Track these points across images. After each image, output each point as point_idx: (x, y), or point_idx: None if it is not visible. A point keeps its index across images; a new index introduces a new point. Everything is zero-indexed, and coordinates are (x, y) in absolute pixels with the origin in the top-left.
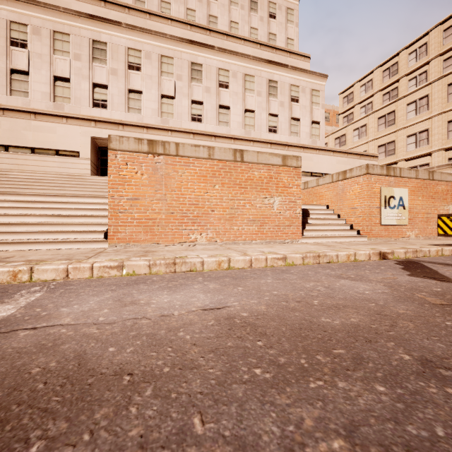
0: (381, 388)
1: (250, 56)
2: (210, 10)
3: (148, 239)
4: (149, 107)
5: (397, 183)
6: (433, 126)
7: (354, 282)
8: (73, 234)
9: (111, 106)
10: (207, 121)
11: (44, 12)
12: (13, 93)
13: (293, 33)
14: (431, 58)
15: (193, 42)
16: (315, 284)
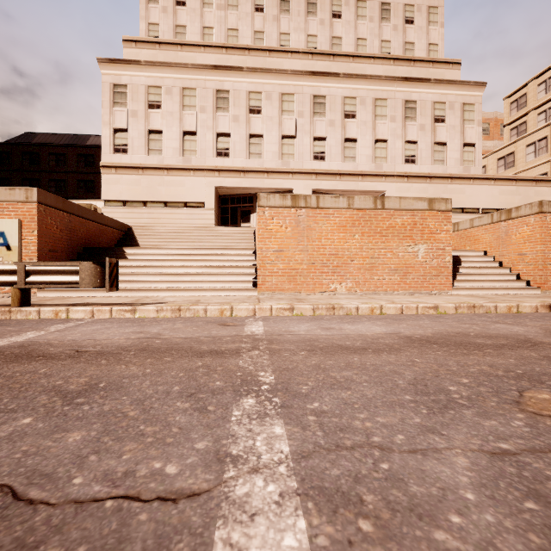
0: (512, 360)
1: (381, 76)
2: (333, 31)
3: (291, 288)
4: (269, 150)
5: None
6: None
7: (509, 325)
8: (228, 283)
9: (233, 154)
10: (331, 158)
11: (175, 71)
12: (150, 152)
13: (437, 36)
14: None
15: (315, 73)
16: (470, 326)
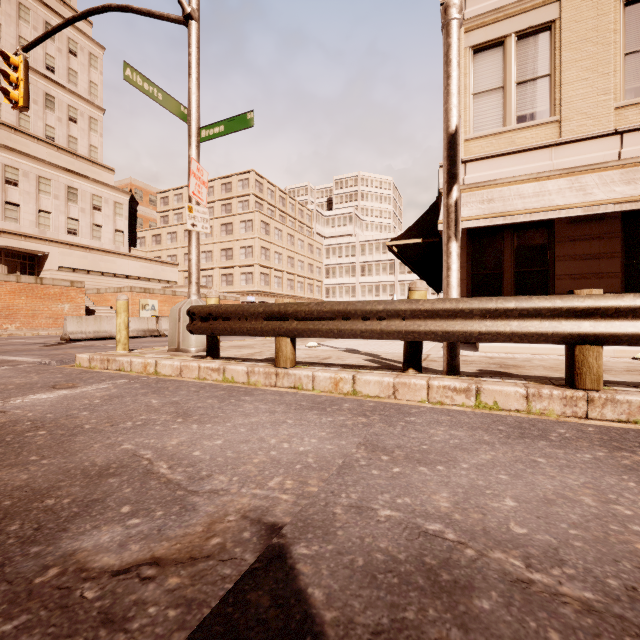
0: None
1: (46, 161)
2: None
3: None
4: None
5: (152, 297)
6: (214, 249)
7: None
8: None
9: None
10: None
11: None
12: None
13: (97, 142)
14: (215, 200)
15: None
16: None
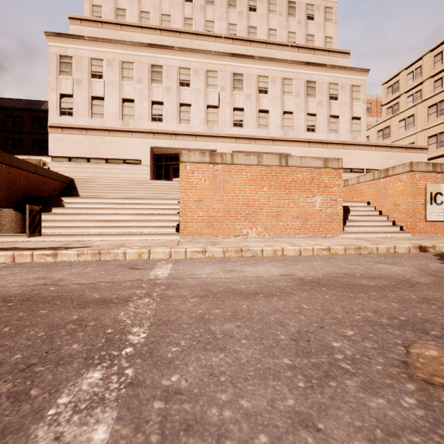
0: (394, 304)
1: (288, 60)
2: (250, 21)
3: (210, 232)
4: (197, 117)
5: None
6: None
7: (389, 265)
8: (154, 229)
9: (166, 119)
10: (248, 125)
11: (115, 47)
12: (93, 116)
13: (332, 31)
14: None
15: (235, 55)
16: (357, 266)
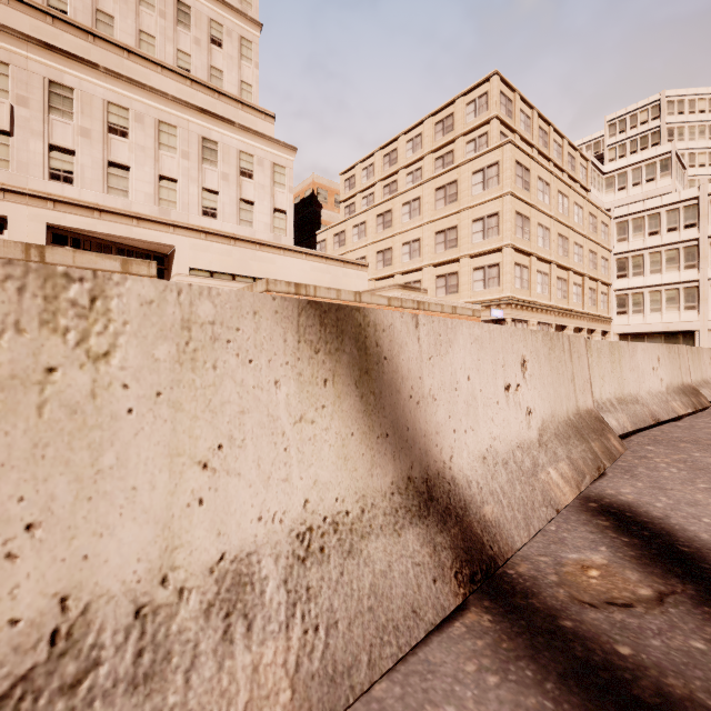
0: None
1: (168, 94)
2: (100, 1)
3: None
4: None
5: None
6: (424, 235)
7: None
8: None
9: None
10: (85, 183)
11: None
12: None
13: (251, 76)
14: (425, 154)
15: (52, 48)
16: None
